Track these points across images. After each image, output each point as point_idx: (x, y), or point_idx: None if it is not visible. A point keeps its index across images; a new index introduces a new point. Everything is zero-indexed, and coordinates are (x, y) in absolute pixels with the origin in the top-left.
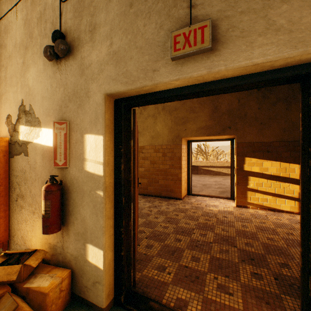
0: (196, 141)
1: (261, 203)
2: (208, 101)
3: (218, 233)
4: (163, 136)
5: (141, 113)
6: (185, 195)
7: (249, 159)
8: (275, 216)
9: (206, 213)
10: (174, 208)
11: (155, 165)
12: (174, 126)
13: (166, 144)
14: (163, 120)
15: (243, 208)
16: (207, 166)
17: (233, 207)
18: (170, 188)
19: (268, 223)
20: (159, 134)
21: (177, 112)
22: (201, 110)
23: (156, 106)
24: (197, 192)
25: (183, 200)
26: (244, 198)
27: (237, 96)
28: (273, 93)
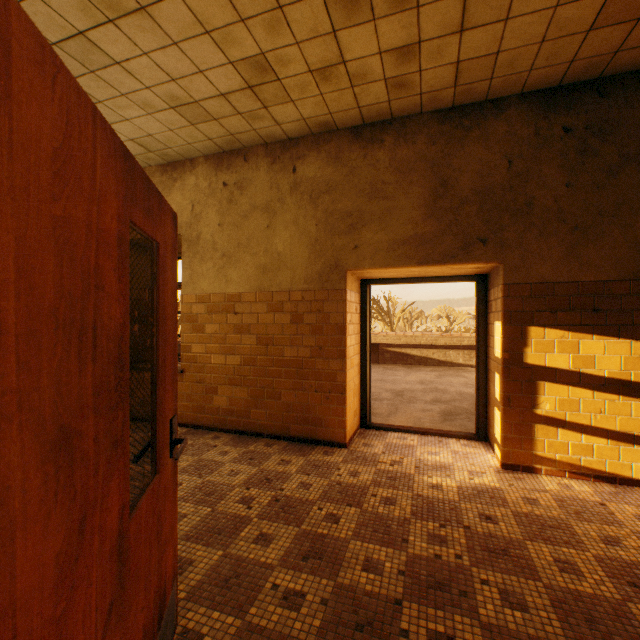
0: (383, 282)
1: (576, 460)
2: (421, 164)
3: (497, 623)
4: (292, 267)
5: (231, 202)
6: (356, 429)
7: (539, 332)
8: (630, 507)
9: (425, 501)
10: (326, 484)
11: (270, 348)
12: (325, 236)
13: (303, 287)
14: (294, 219)
15: (523, 473)
16: (400, 345)
17: (495, 470)
18: (313, 414)
19: (633, 544)
20: (281, 260)
21: (332, 198)
22: (403, 191)
23: (273, 179)
24: (385, 418)
25: (352, 448)
26: (525, 443)
27: (505, 151)
28: (611, 139)
